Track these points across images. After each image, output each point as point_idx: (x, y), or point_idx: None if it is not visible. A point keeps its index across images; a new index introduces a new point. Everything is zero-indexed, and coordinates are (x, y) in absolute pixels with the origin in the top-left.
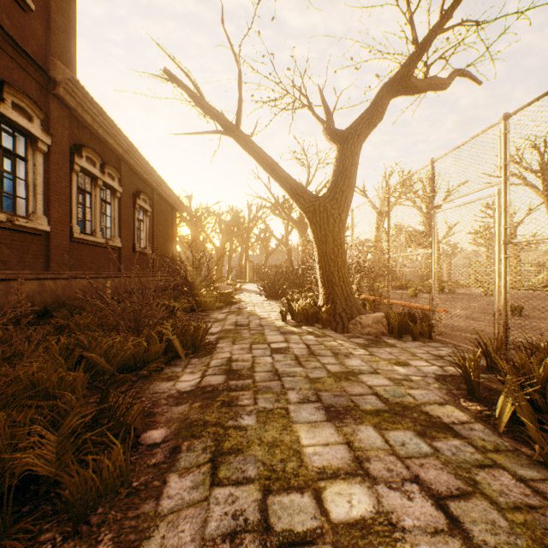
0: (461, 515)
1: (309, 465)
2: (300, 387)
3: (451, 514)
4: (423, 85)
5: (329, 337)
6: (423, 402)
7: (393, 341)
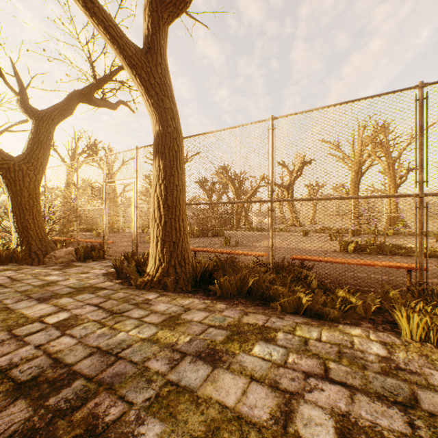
0: (103, 305)
1: (34, 317)
2: (13, 296)
3: (100, 306)
4: (101, 103)
5: (28, 269)
6: (95, 283)
7: (80, 263)
